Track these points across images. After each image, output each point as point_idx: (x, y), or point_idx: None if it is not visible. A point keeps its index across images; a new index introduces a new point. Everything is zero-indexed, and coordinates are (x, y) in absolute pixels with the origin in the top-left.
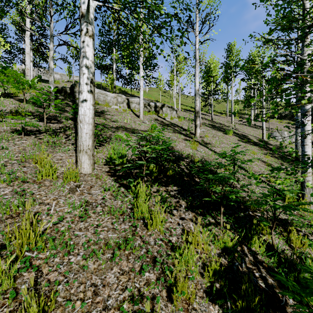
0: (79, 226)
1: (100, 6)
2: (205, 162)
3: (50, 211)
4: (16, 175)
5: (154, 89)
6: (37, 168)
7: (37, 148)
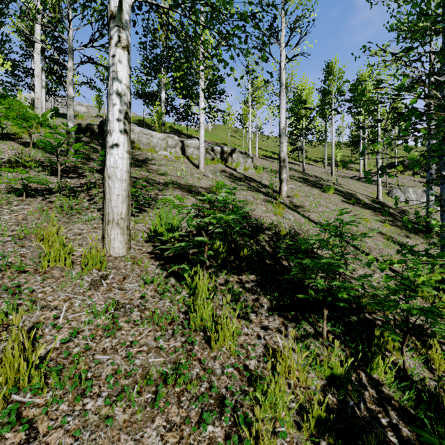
0: (103, 345)
1: (141, 4)
2: (295, 235)
3: (58, 320)
4: (9, 260)
5: (220, 127)
6: (42, 249)
7: (45, 216)
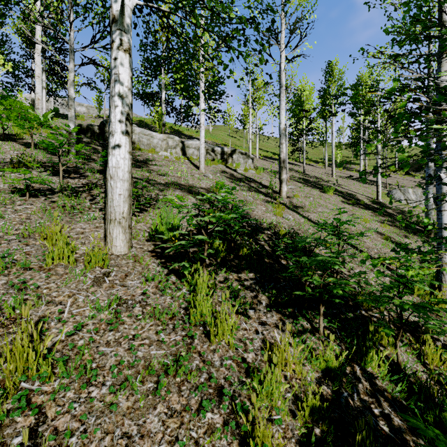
0: (107, 338)
1: (142, 7)
2: (294, 234)
3: (63, 315)
4: (14, 258)
5: (221, 128)
6: (46, 247)
7: (48, 216)
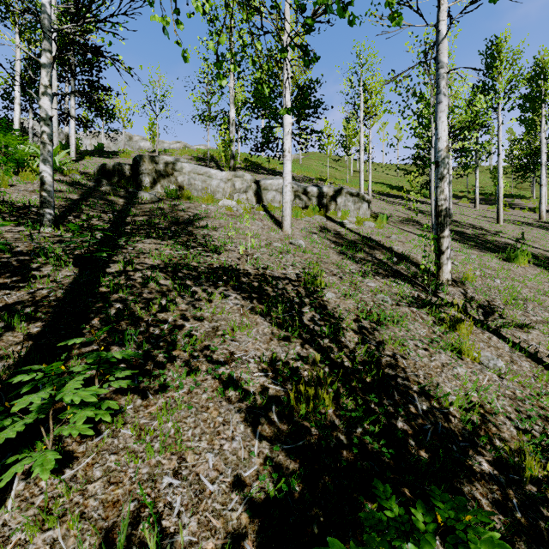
0: None
1: None
2: None
3: None
4: None
5: (314, 156)
6: None
7: None
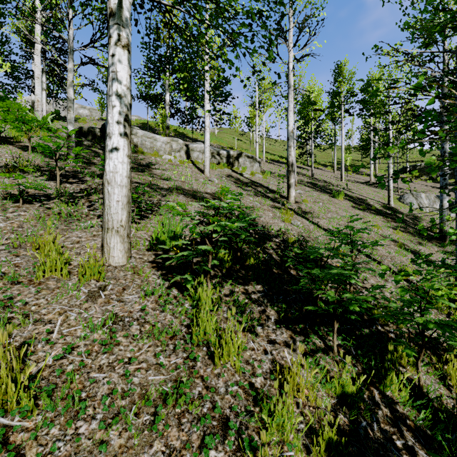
0: (100, 362)
1: (143, 2)
2: (304, 242)
3: (52, 335)
4: (2, 271)
5: (227, 131)
6: (38, 258)
7: (42, 224)
